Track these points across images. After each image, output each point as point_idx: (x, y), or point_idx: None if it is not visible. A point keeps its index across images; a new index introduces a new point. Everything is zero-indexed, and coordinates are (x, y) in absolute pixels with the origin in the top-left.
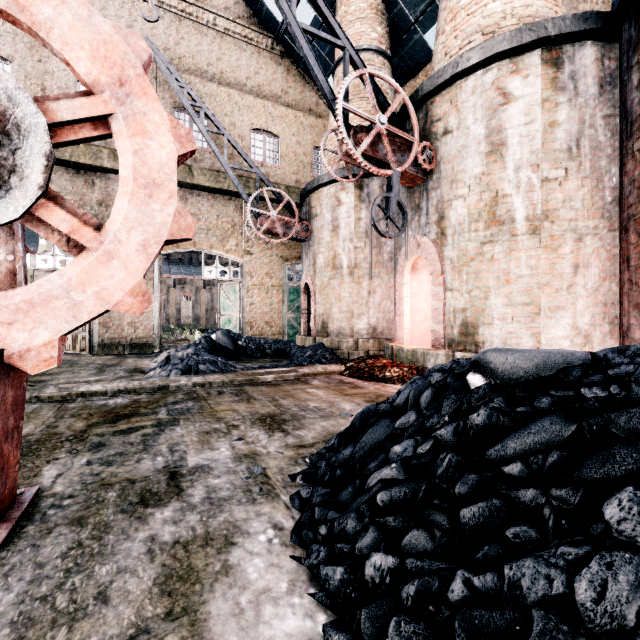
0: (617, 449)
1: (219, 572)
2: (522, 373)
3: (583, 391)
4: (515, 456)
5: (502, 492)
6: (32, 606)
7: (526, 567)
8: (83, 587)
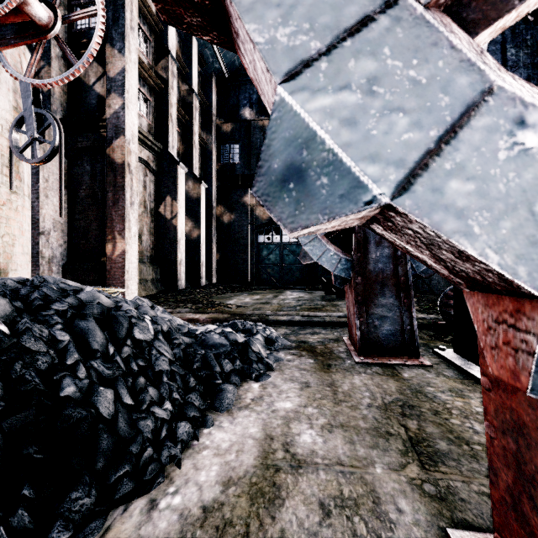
0: (118, 319)
1: (234, 483)
2: (10, 308)
3: (56, 308)
4: (105, 342)
5: (126, 355)
6: (386, 533)
7: (161, 363)
8: (346, 532)
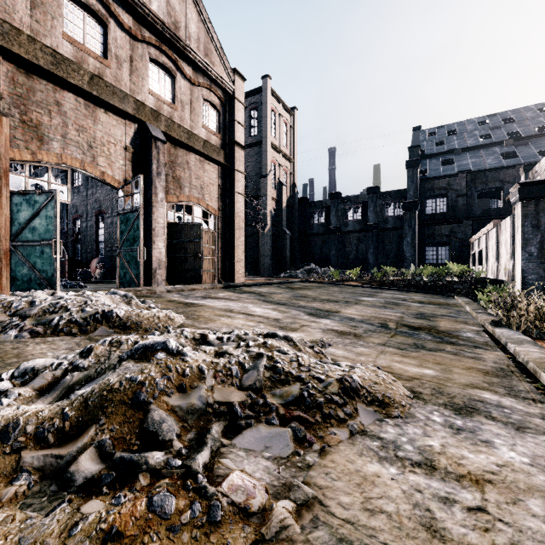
0: None
1: None
2: None
3: None
4: None
5: None
6: None
7: None
8: None
